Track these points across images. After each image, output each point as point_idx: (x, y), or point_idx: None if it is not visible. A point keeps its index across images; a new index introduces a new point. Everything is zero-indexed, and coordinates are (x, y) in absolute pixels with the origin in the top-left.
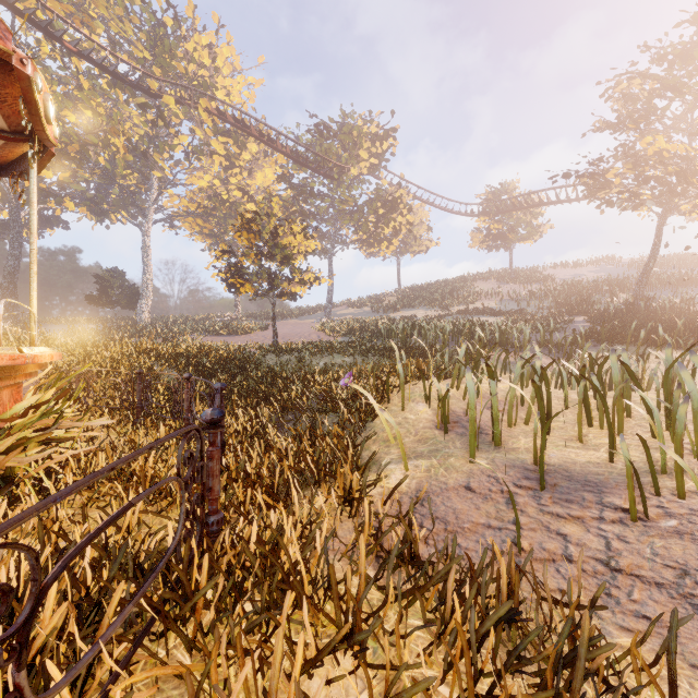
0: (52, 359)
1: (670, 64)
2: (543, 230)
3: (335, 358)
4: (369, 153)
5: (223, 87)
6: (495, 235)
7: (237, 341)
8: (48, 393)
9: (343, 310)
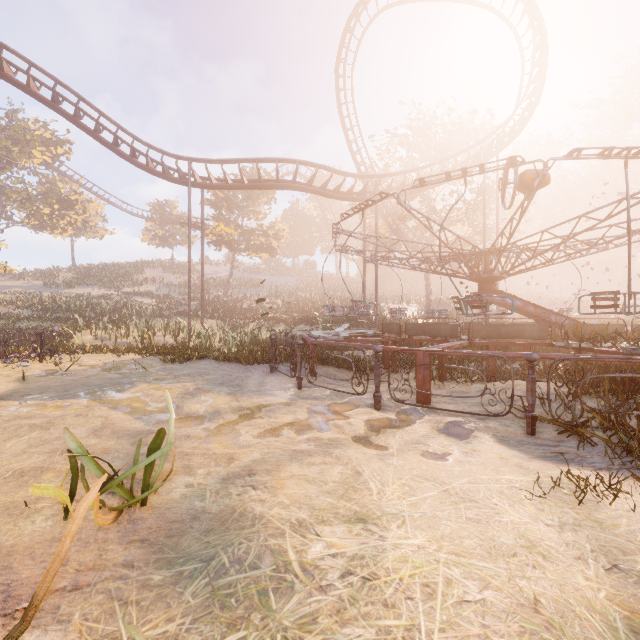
0: None
1: (228, 191)
2: (194, 240)
3: (32, 323)
4: (43, 152)
5: None
6: (160, 237)
7: None
8: None
9: (5, 281)
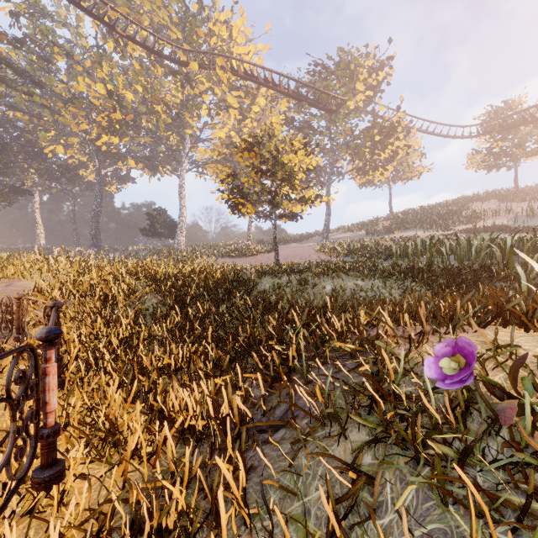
0: None
1: None
2: None
3: (344, 280)
4: (364, 85)
5: (237, 55)
6: (498, 152)
7: (244, 262)
8: None
9: (338, 234)
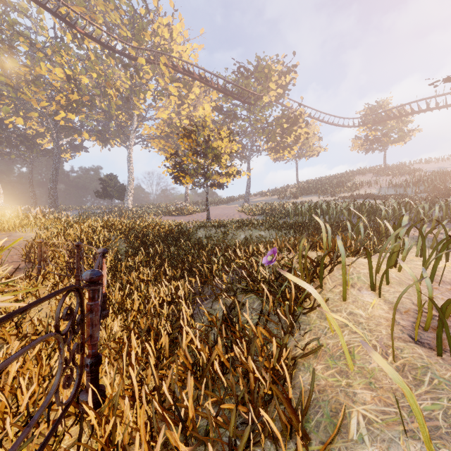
0: None
1: None
2: (412, 134)
3: (253, 232)
4: (276, 85)
5: (177, 52)
6: (372, 139)
7: (183, 220)
8: None
9: (257, 198)
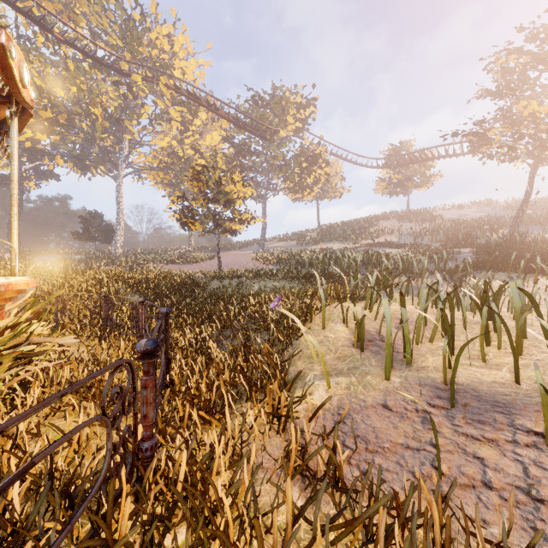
0: (28, 286)
1: (541, 42)
2: (434, 179)
3: (267, 282)
4: (294, 118)
5: (179, 68)
6: (396, 183)
7: (189, 269)
8: (25, 314)
9: (274, 243)
